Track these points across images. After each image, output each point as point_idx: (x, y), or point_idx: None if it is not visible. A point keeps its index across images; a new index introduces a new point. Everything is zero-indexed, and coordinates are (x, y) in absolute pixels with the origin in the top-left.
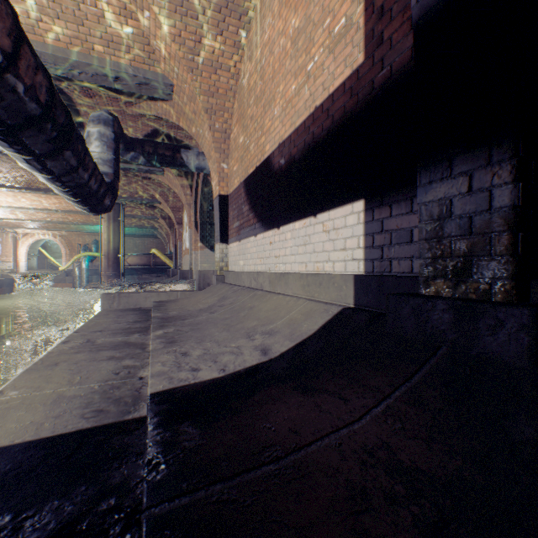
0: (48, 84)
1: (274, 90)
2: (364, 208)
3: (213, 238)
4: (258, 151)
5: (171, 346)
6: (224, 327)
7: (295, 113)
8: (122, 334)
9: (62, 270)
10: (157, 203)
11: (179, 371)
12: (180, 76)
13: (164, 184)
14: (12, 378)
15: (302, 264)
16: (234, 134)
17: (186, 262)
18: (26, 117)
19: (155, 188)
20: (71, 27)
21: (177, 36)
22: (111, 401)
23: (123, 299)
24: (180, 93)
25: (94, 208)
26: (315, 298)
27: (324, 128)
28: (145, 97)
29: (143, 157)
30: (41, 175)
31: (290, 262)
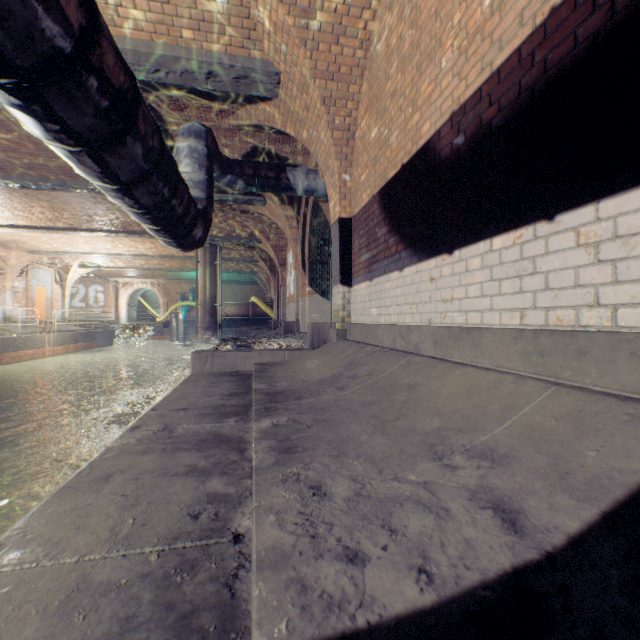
0: None
1: (440, 29)
2: None
3: (324, 281)
4: (406, 140)
5: (289, 463)
6: (372, 422)
7: (492, 44)
8: (212, 416)
9: (160, 321)
10: (257, 242)
11: (317, 559)
12: (288, 56)
13: (265, 218)
14: (110, 437)
15: (510, 312)
16: (362, 130)
17: (290, 312)
18: (47, 52)
19: (254, 224)
20: (154, 8)
21: None
22: (171, 622)
23: (217, 360)
24: (287, 84)
25: (181, 240)
26: (563, 381)
27: (579, 37)
28: (243, 101)
29: (241, 181)
30: (104, 185)
31: (478, 309)
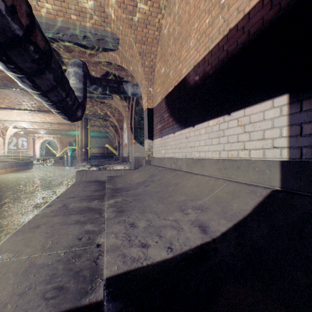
0: (27, 10)
1: (189, 29)
2: (288, 101)
3: (141, 137)
4: (176, 75)
5: (121, 216)
6: (158, 199)
7: (209, 39)
8: (86, 200)
9: (58, 156)
10: (108, 117)
11: (130, 247)
12: (123, 31)
13: (112, 106)
14: (31, 216)
15: (215, 152)
16: (158, 68)
17: (125, 152)
18: (11, 36)
19: (107, 108)
20: (56, 3)
21: (122, 3)
22: (71, 274)
23: (88, 175)
24: (123, 44)
25: (70, 117)
26: (232, 179)
27: (238, 43)
28: (101, 50)
29: (100, 88)
30: (33, 91)
31: (204, 151)
